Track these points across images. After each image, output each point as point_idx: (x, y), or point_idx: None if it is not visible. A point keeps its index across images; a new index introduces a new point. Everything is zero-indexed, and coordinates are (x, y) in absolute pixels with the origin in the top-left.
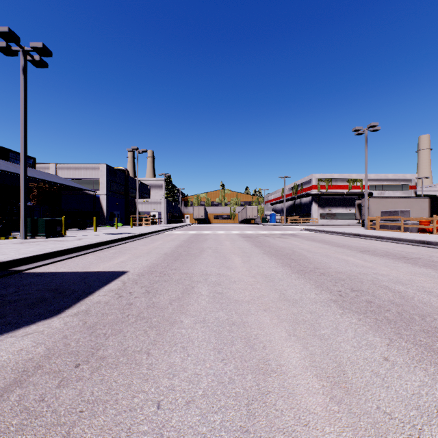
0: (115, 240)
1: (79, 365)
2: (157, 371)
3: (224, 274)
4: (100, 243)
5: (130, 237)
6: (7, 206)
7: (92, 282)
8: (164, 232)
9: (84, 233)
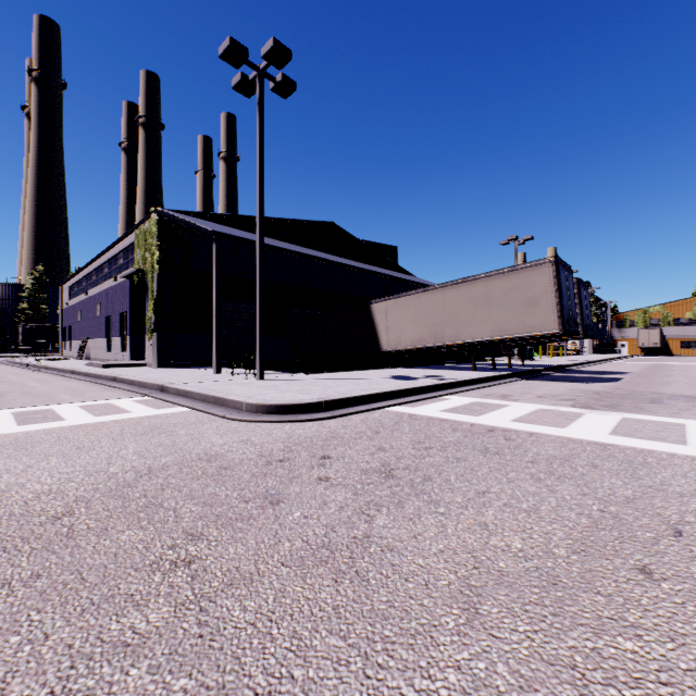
0: (584, 363)
1: (647, 377)
2: (669, 378)
3: (690, 374)
4: (579, 364)
5: (589, 363)
6: None
7: (617, 372)
8: (609, 361)
9: (539, 359)
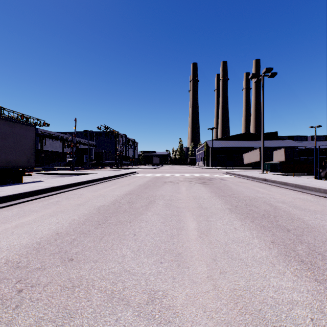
0: None
1: None
2: None
3: None
4: None
5: None
6: (324, 159)
7: None
8: None
9: None
